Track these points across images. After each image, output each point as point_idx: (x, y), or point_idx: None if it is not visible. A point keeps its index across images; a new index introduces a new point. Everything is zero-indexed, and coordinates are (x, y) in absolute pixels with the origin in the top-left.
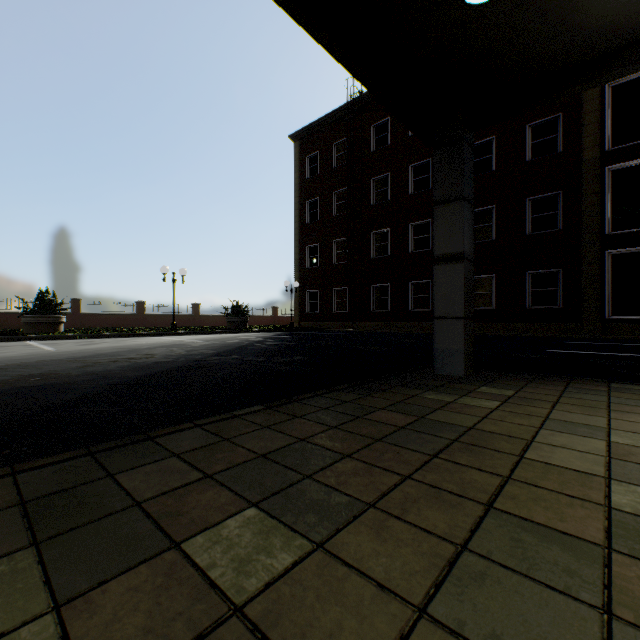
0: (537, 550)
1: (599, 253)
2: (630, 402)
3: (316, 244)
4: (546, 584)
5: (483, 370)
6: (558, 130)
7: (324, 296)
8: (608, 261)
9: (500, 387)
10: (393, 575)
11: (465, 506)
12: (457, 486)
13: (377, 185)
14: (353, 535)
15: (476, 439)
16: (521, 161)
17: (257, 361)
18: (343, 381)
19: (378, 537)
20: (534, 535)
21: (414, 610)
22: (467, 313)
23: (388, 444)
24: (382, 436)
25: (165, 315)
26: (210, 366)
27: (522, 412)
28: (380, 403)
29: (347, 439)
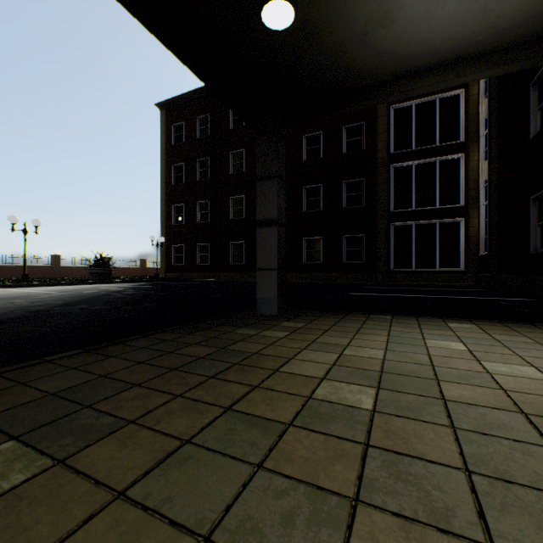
0: (241, 434)
1: (387, 224)
2: (373, 327)
3: (181, 204)
4: (231, 456)
5: (295, 309)
6: (363, 134)
7: (189, 250)
8: (392, 230)
9: (298, 321)
10: (114, 472)
11: (210, 411)
12: (214, 397)
13: (234, 158)
14: (99, 448)
15: (253, 361)
16: (339, 153)
17: (104, 309)
18: (176, 323)
19: (121, 445)
20: (246, 424)
21: (115, 494)
22: (280, 266)
23: (180, 372)
24: (179, 366)
25: (18, 266)
26: (49, 316)
27: (300, 338)
28: (196, 339)
29: (147, 371)
